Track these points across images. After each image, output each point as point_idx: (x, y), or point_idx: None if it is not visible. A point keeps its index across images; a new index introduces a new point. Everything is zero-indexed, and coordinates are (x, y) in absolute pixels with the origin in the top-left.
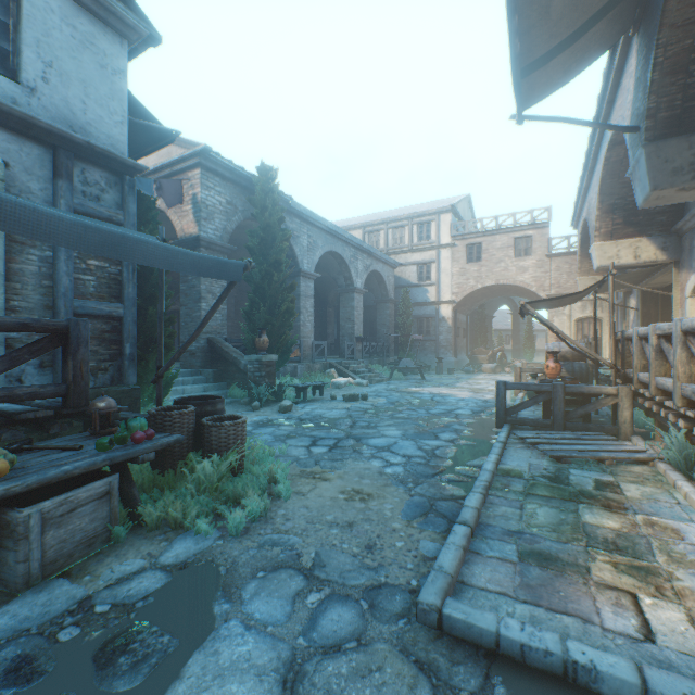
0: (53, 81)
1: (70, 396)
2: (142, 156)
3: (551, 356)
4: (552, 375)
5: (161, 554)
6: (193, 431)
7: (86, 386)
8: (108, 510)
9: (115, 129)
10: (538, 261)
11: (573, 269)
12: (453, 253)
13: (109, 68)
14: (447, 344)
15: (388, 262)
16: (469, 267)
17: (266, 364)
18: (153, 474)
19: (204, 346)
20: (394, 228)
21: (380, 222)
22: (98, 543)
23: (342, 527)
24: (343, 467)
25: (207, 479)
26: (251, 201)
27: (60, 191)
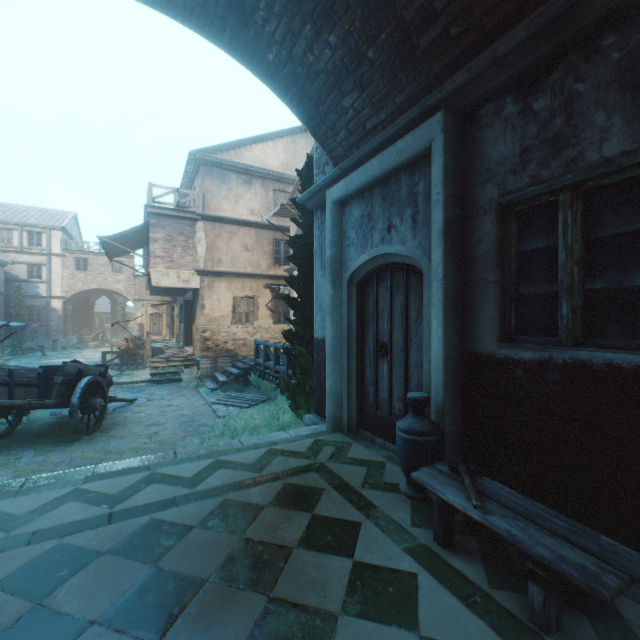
0: None
1: None
2: None
3: (126, 340)
4: (126, 347)
5: None
6: None
7: None
8: None
9: None
10: (128, 277)
11: None
12: (65, 261)
13: None
14: (60, 329)
15: (1, 262)
16: (79, 274)
17: None
18: None
19: None
20: (2, 229)
21: None
22: None
23: None
24: None
25: None
26: None
27: None
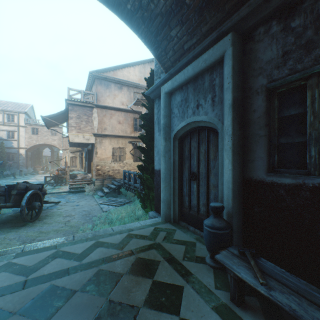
0: None
1: None
2: None
3: (57, 170)
4: (57, 174)
5: None
6: None
7: None
8: None
9: None
10: (59, 138)
11: None
12: (26, 130)
13: None
14: (24, 164)
15: None
16: (34, 136)
17: None
18: None
19: None
20: None
21: None
22: None
23: None
24: None
25: None
26: None
27: None
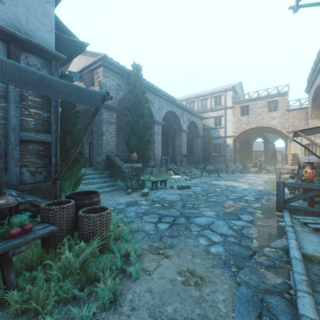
0: (7, 4)
1: None
2: (71, 60)
3: (308, 165)
4: (309, 177)
5: None
6: (73, 219)
7: (0, 186)
8: None
9: (47, 35)
10: (281, 113)
11: (303, 117)
12: (233, 111)
13: None
14: (230, 158)
15: (199, 116)
16: (242, 118)
17: (135, 168)
18: (42, 251)
19: (104, 159)
20: (202, 100)
21: (195, 97)
22: None
23: None
24: (179, 244)
25: (71, 266)
26: (128, 83)
27: None
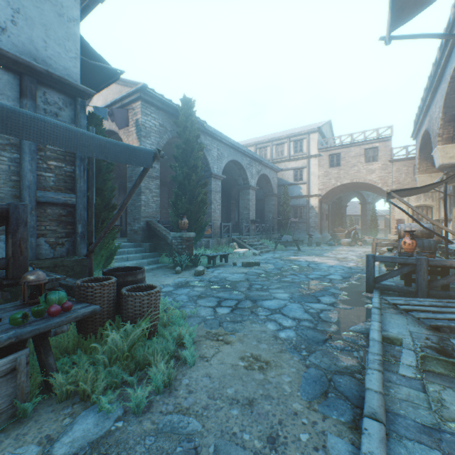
0: (20, 24)
1: (9, 269)
2: (99, 91)
3: (407, 234)
4: (408, 249)
5: (57, 438)
6: (114, 299)
7: (25, 260)
8: (14, 386)
9: (70, 63)
10: (382, 165)
11: (410, 170)
12: (319, 161)
13: (65, 17)
14: (315, 225)
15: (273, 168)
16: (331, 171)
17: (186, 239)
18: (78, 337)
19: (143, 227)
20: (277, 145)
21: (267, 141)
22: (1, 421)
23: (242, 406)
24: (243, 330)
25: (118, 348)
26: (176, 123)
27: (25, 108)
